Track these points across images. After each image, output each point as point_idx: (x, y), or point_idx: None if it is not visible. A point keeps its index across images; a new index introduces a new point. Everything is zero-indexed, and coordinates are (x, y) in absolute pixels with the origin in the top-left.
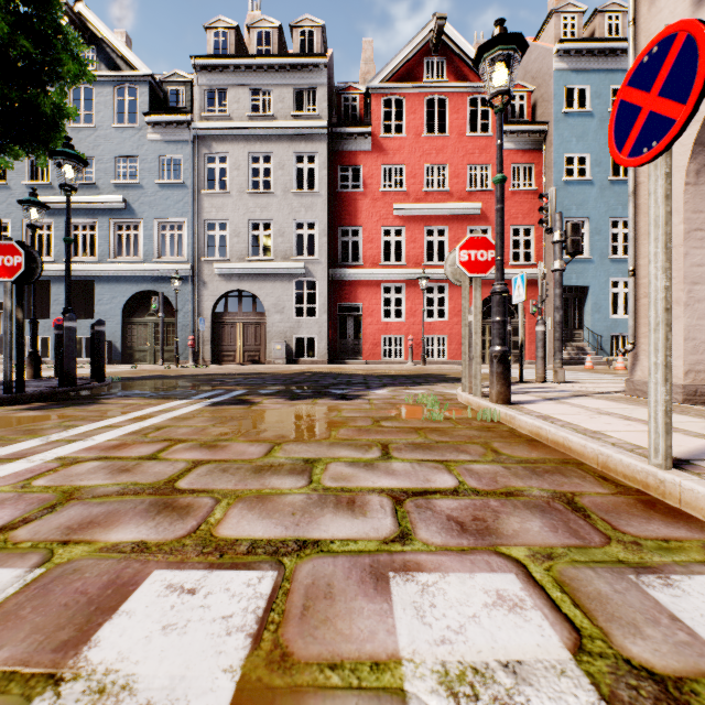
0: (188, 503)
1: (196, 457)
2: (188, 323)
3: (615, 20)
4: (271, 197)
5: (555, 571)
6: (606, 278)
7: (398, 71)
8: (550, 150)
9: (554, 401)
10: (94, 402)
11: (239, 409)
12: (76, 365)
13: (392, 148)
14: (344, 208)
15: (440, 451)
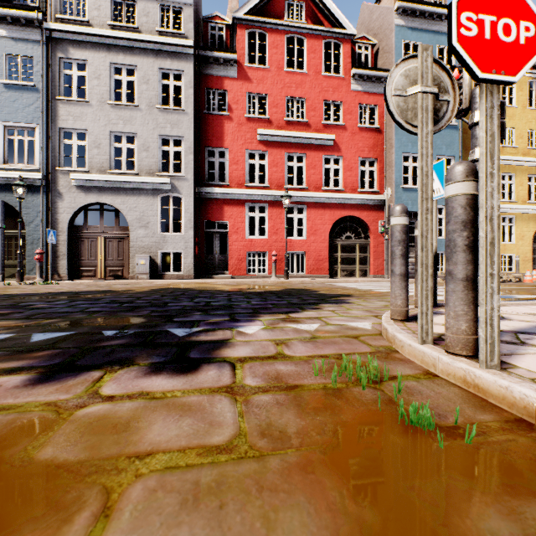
0: None
1: None
2: (40, 236)
3: None
4: (135, 111)
5: None
6: None
7: (261, 7)
8: None
9: None
10: None
11: None
12: None
13: (256, 77)
14: (210, 130)
15: None
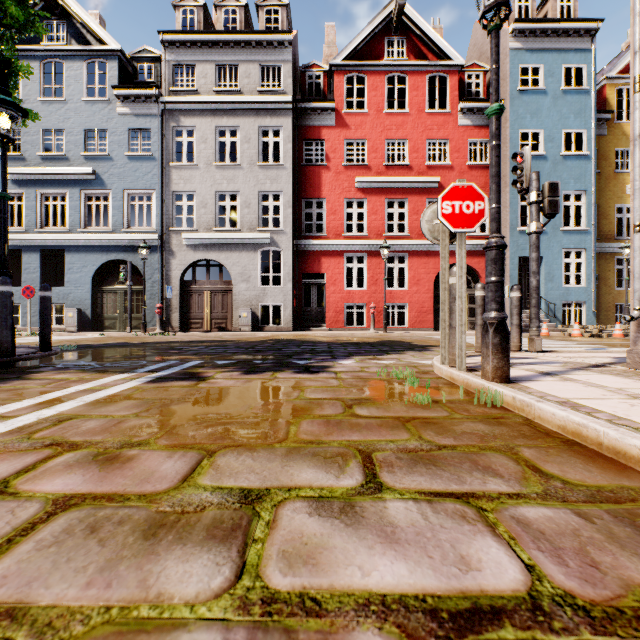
0: None
1: (68, 488)
2: (157, 291)
3: (566, 3)
4: (237, 170)
5: None
6: (559, 248)
7: (360, 49)
8: (505, 126)
9: (555, 377)
10: (18, 377)
11: (183, 387)
12: (11, 333)
13: (354, 123)
14: (308, 181)
15: (451, 468)
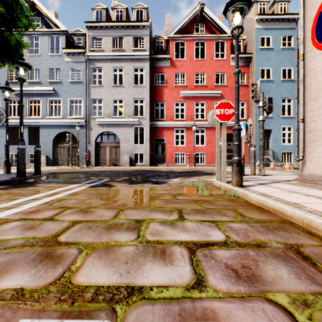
0: (62, 253)
1: (75, 219)
2: (84, 147)
3: (283, 5)
4: (122, 88)
5: (316, 320)
6: (279, 126)
7: (182, 29)
8: (253, 66)
9: (264, 185)
10: (32, 185)
11: (104, 189)
12: (25, 166)
13: (179, 65)
14: (157, 93)
15: (210, 214)
